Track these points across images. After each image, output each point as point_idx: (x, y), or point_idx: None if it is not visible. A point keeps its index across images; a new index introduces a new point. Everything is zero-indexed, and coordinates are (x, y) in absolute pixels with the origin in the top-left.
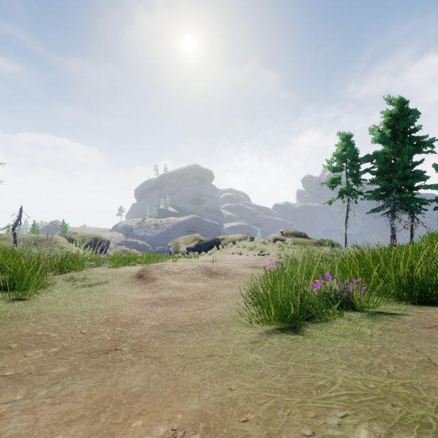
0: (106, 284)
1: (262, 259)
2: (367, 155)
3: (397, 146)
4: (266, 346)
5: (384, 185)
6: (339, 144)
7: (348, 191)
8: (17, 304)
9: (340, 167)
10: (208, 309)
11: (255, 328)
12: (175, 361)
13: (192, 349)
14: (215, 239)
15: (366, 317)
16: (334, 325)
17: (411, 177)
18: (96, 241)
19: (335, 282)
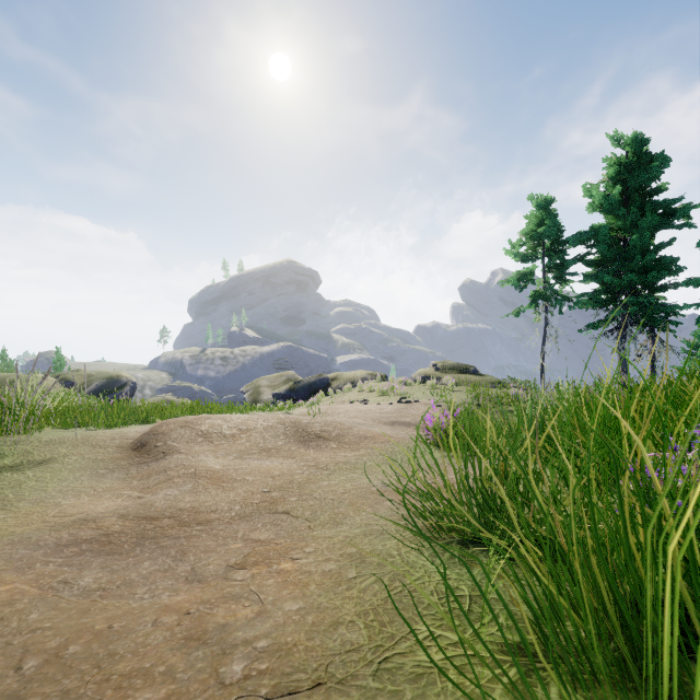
0: (37, 467)
1: (406, 410)
2: (579, 233)
3: (631, 216)
4: None
5: (609, 282)
6: (532, 214)
7: (547, 294)
8: None
9: (534, 253)
10: (277, 563)
11: None
12: None
13: None
14: (321, 378)
15: None
16: None
17: (655, 269)
18: (112, 384)
19: None
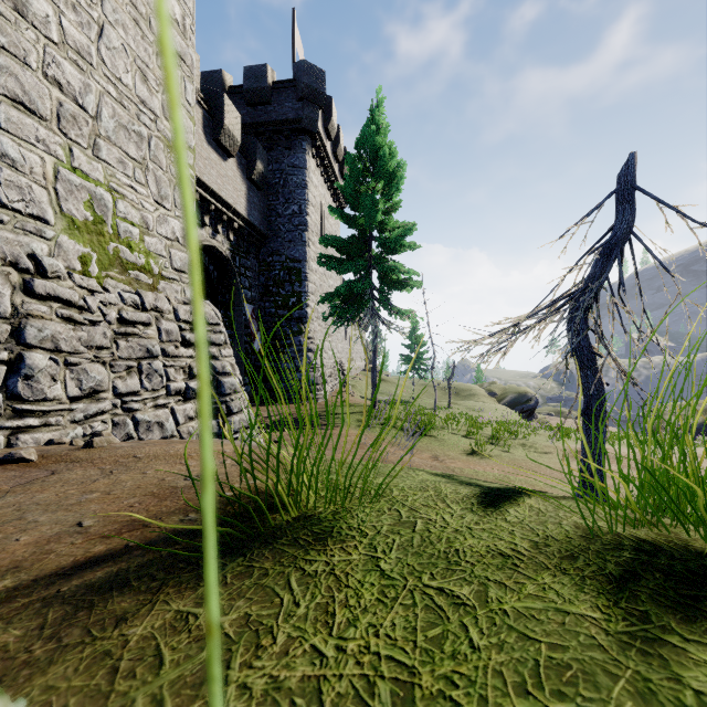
0: (550, 454)
1: None
2: None
3: None
4: None
5: None
6: None
7: None
8: (507, 453)
9: None
10: None
11: None
12: None
13: None
14: None
15: None
16: None
17: None
18: (521, 398)
19: None
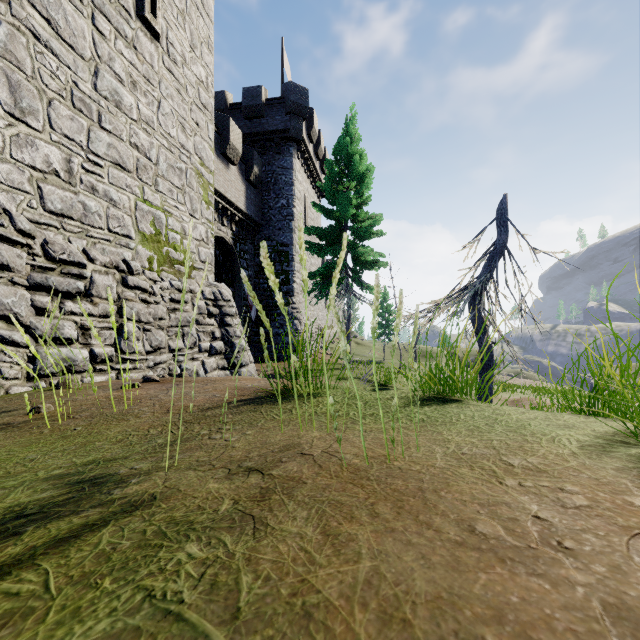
0: None
1: None
2: None
3: None
4: None
5: None
6: None
7: None
8: None
9: None
10: None
11: None
12: None
13: None
14: None
15: None
16: None
17: None
18: None
19: None
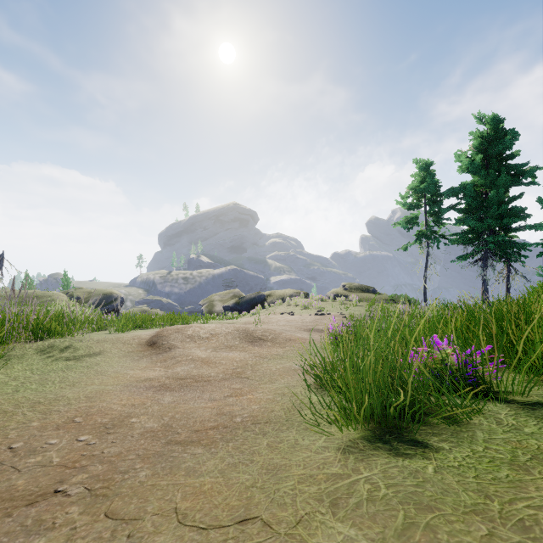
0: (100, 355)
1: (321, 320)
2: (452, 188)
3: (490, 176)
4: (363, 493)
5: (474, 225)
6: (417, 174)
7: (428, 233)
8: None
9: (418, 203)
10: (246, 395)
11: (328, 437)
12: (163, 537)
13: (208, 492)
14: (259, 295)
15: (524, 415)
16: (477, 433)
17: (508, 215)
18: (107, 299)
19: (450, 352)
